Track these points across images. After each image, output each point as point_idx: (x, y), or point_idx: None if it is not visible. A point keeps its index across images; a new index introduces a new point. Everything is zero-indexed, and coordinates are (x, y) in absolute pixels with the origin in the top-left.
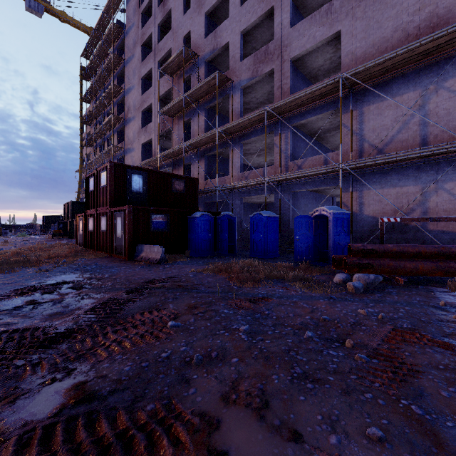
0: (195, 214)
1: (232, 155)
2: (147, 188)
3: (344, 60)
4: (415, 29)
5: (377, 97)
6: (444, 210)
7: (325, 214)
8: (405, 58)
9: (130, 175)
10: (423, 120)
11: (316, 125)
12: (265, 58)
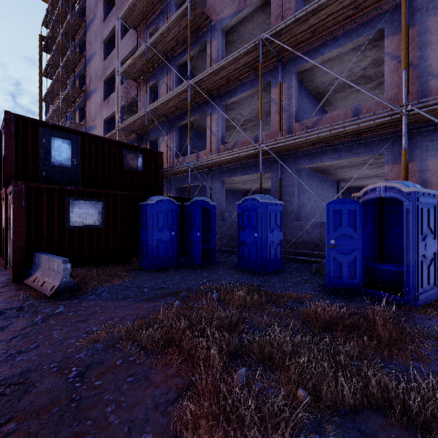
0: (149, 199)
1: (211, 121)
2: (79, 160)
3: None
4: None
5: None
6: None
7: (394, 195)
8: None
9: (48, 138)
10: None
11: (329, 75)
12: None
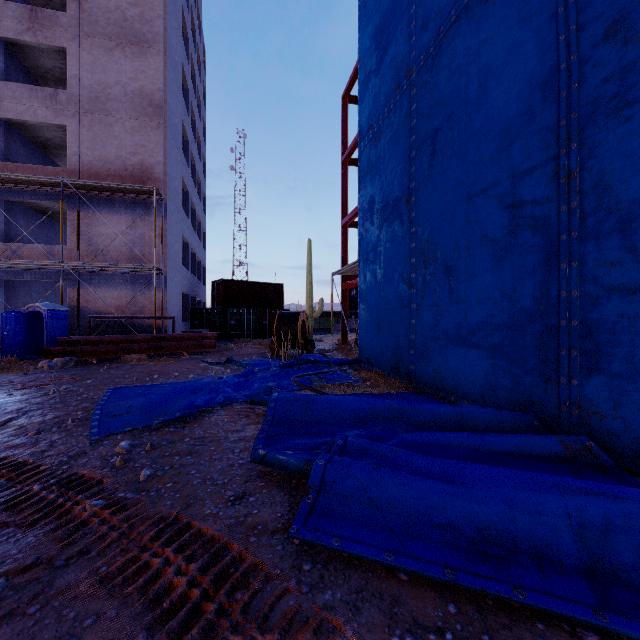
0: None
1: None
2: None
3: (71, 158)
4: (131, 167)
5: (103, 208)
6: (149, 310)
7: (40, 310)
8: (121, 189)
9: None
10: (137, 240)
11: (43, 204)
12: None
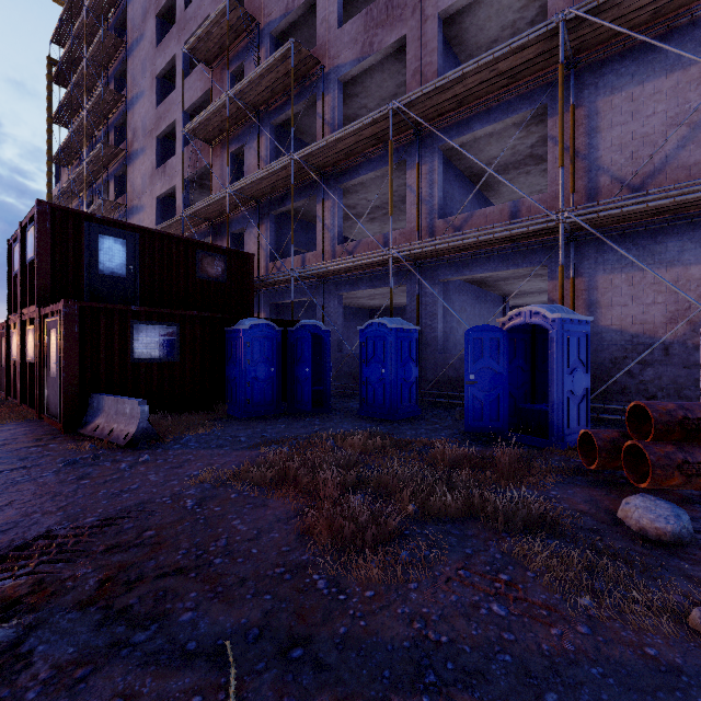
0: (240, 323)
1: (323, 211)
2: (137, 267)
3: (554, 4)
4: None
5: (631, 77)
6: None
7: (539, 322)
8: None
9: (95, 237)
10: None
11: (486, 153)
12: (387, 17)
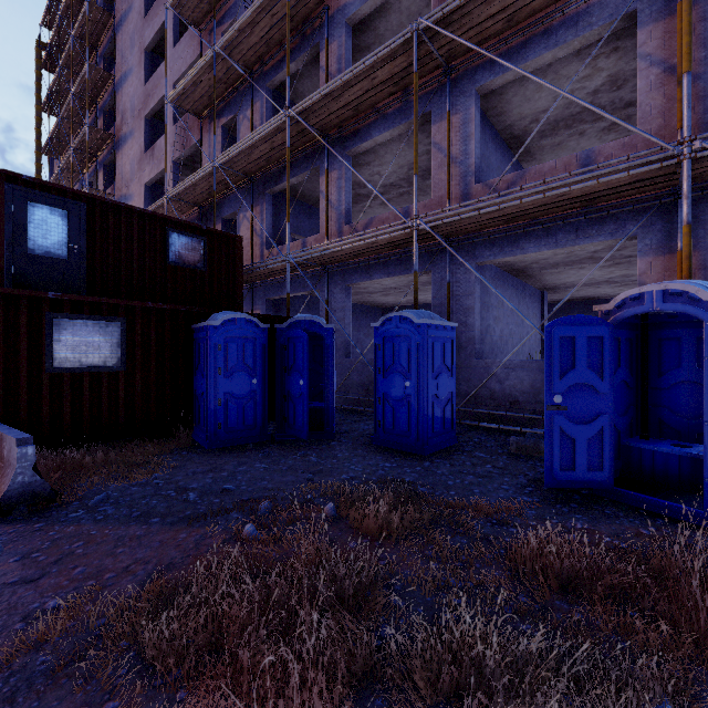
0: (211, 318)
1: (327, 184)
2: (83, 247)
3: None
4: None
5: None
6: None
7: (683, 308)
8: None
9: (21, 204)
10: None
11: (533, 103)
12: None
